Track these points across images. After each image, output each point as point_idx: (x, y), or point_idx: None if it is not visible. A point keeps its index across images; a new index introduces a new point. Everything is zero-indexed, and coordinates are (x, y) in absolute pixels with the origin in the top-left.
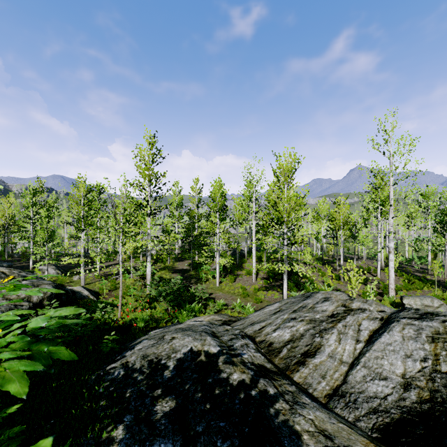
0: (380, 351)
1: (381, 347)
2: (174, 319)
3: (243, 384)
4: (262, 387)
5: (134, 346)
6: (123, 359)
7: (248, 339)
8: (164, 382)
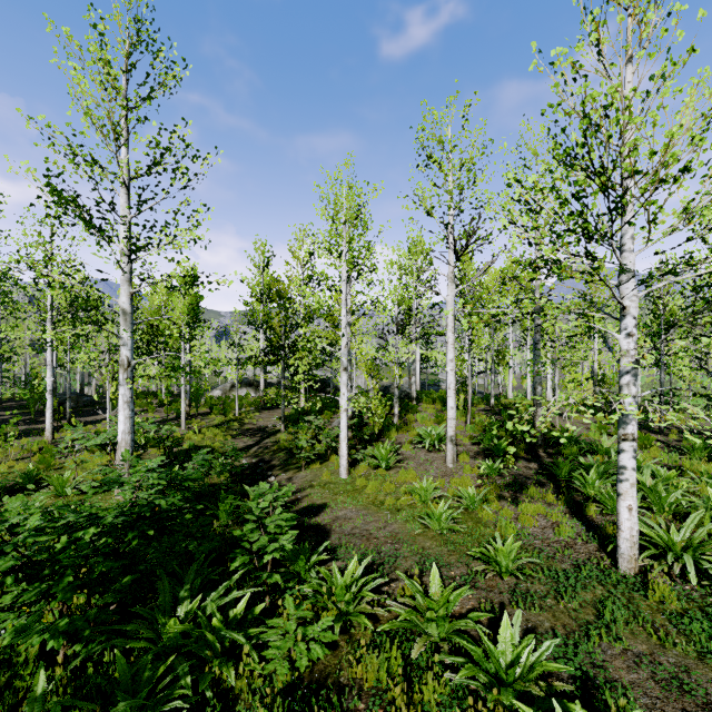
0: None
1: None
2: None
3: None
4: None
5: None
6: None
7: None
8: None
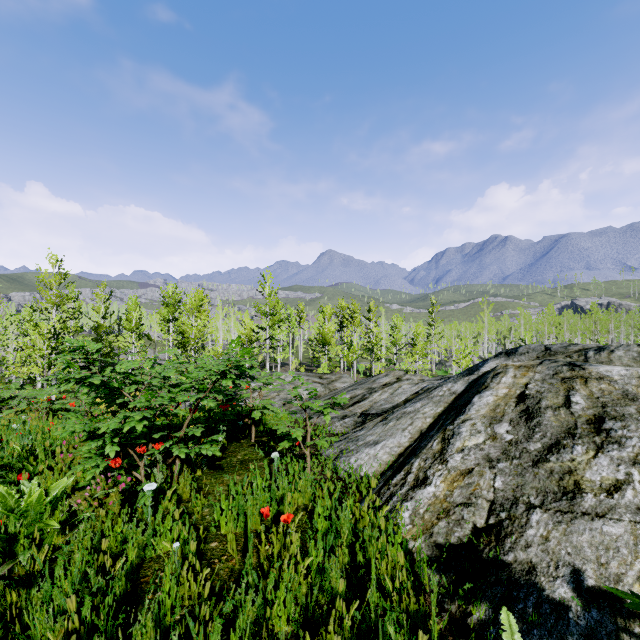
0: None
1: None
2: None
3: None
4: None
5: None
6: None
7: None
8: None
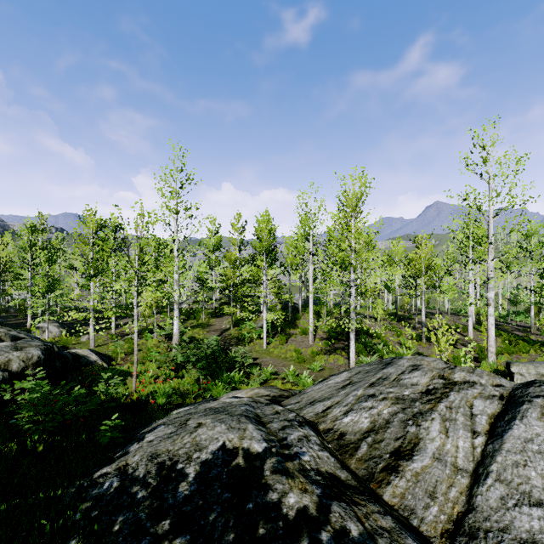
0: (519, 453)
1: (518, 445)
2: (206, 393)
3: (305, 517)
4: (337, 521)
5: (144, 436)
6: (122, 458)
7: (308, 428)
8: (177, 505)
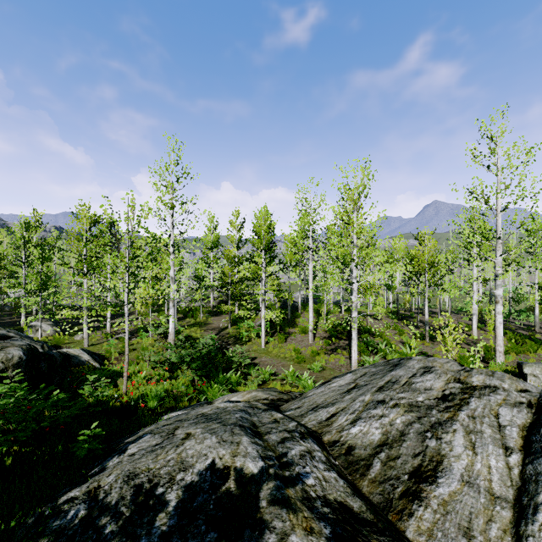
0: None
1: None
2: (200, 396)
3: None
4: None
5: (127, 447)
6: (97, 477)
7: (311, 441)
8: None
